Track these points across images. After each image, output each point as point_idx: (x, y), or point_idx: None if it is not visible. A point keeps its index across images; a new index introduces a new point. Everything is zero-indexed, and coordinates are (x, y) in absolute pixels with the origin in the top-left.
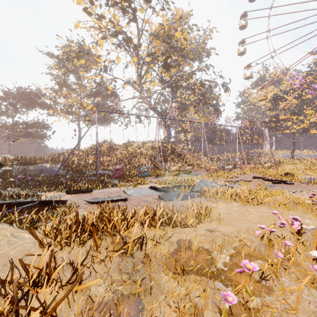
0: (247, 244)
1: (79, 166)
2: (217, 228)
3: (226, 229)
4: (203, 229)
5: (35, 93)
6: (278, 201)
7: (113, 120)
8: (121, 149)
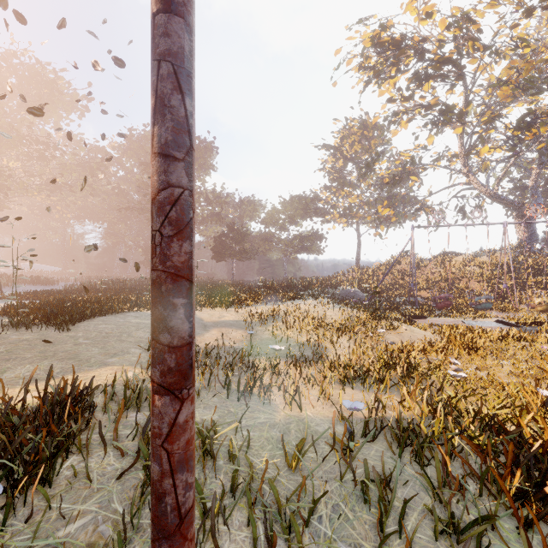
0: None
1: (381, 290)
2: None
3: None
4: None
5: (310, 200)
6: None
7: (408, 216)
8: (431, 266)
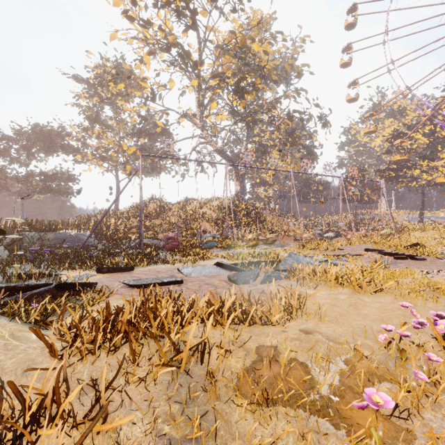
0: (366, 355)
1: (117, 233)
2: (316, 328)
3: (331, 329)
4: (296, 328)
5: (57, 132)
6: (407, 287)
7: (164, 169)
8: (175, 209)
